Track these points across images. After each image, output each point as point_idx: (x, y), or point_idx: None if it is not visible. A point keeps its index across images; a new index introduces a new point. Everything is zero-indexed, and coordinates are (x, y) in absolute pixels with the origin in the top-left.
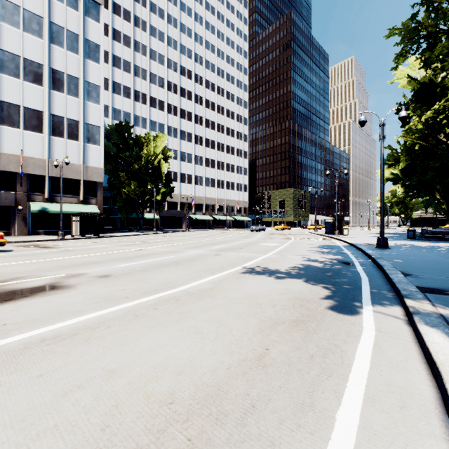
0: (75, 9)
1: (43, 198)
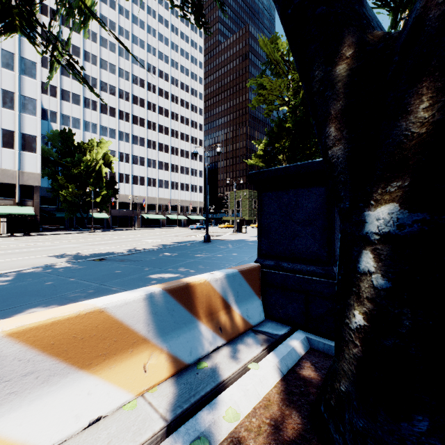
0: None
1: None
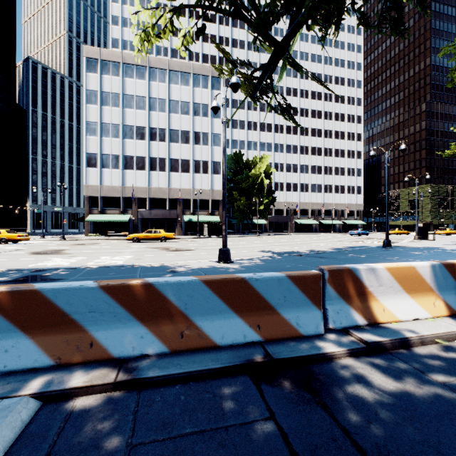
0: (206, 88)
1: (190, 212)
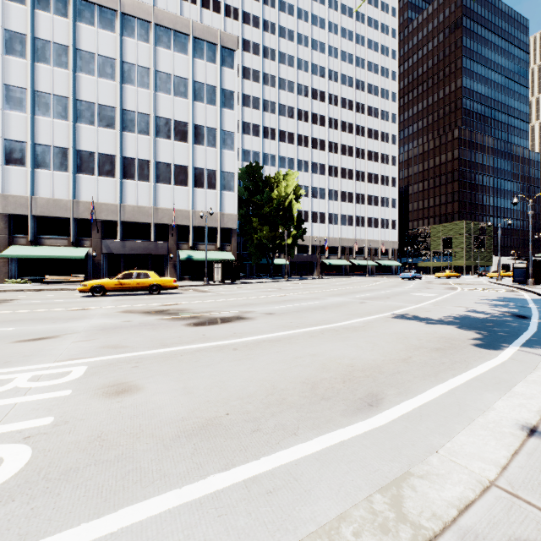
0: (213, 62)
1: (188, 246)
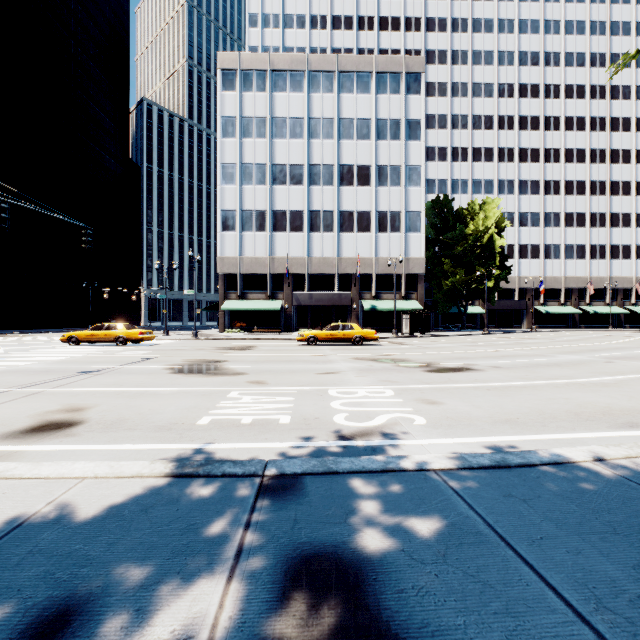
0: (397, 94)
1: (371, 296)
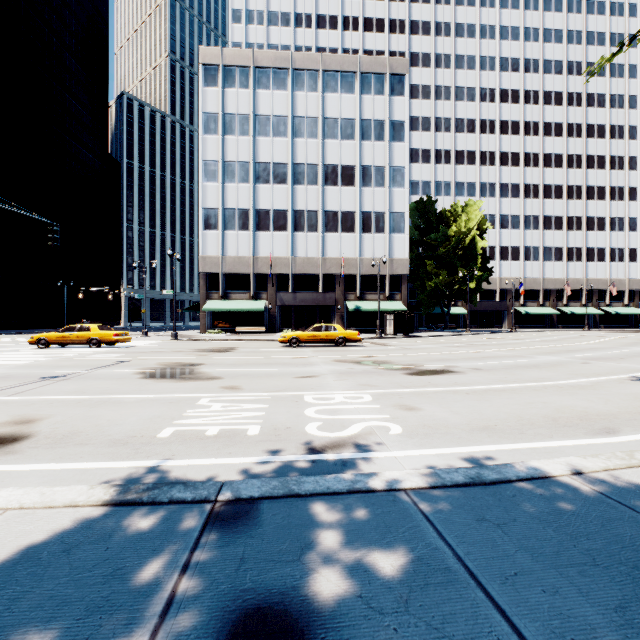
0: (381, 94)
1: (355, 296)
